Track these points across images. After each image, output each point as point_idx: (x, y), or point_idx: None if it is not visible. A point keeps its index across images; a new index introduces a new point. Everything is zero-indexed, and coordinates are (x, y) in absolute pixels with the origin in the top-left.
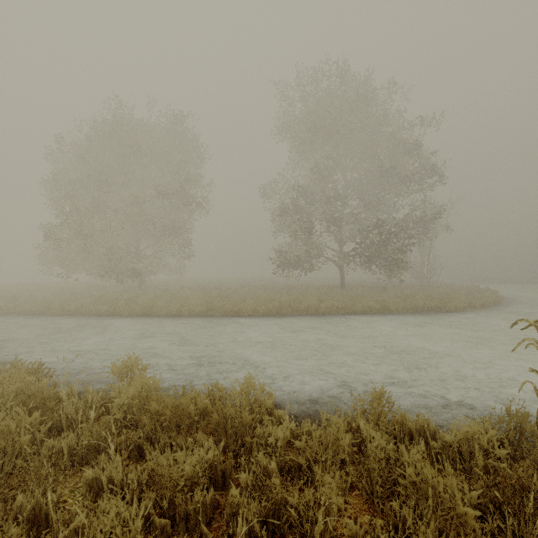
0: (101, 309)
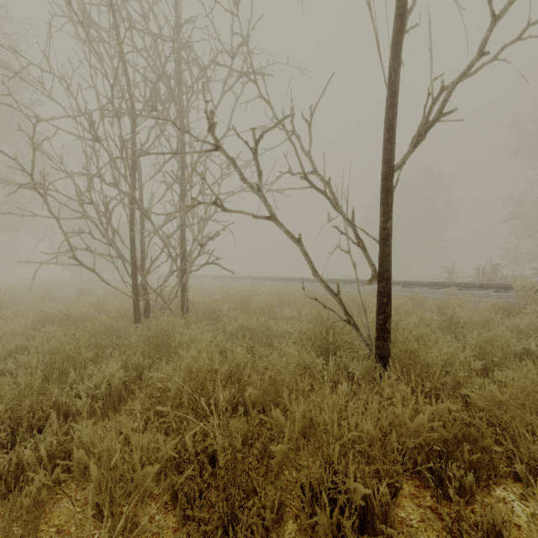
0: None
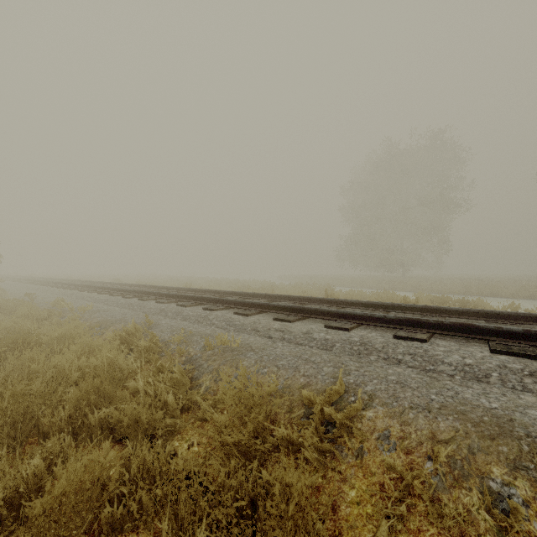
0: (384, 286)
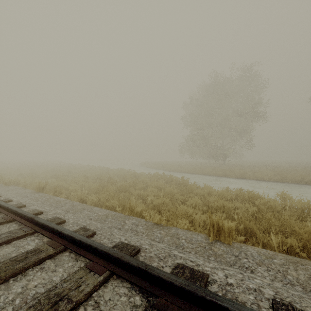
0: (218, 173)
